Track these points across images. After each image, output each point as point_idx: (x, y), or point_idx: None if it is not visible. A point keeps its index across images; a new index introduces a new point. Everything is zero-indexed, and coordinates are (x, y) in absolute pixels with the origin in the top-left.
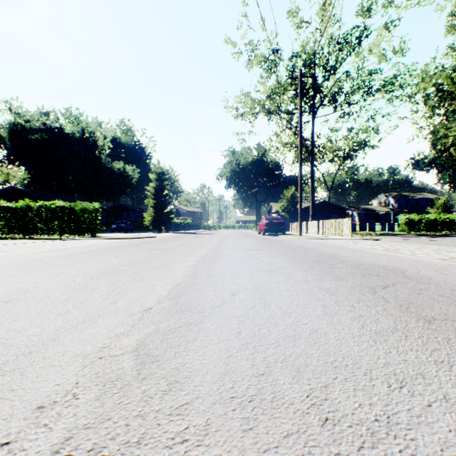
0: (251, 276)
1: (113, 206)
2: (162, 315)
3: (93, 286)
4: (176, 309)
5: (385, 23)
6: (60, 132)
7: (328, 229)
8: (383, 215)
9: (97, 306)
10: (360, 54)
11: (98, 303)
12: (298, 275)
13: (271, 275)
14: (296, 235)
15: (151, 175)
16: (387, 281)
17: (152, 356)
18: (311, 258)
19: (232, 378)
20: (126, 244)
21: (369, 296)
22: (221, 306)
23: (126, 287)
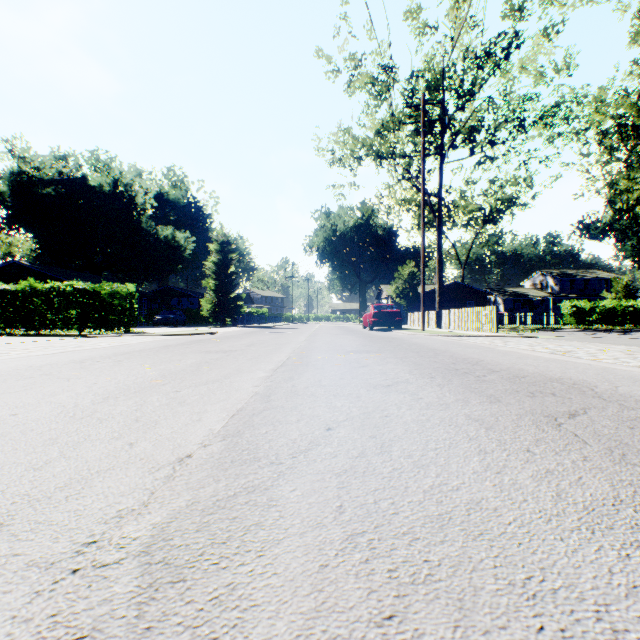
0: (357, 395)
1: (158, 290)
2: (207, 471)
3: (104, 413)
4: (232, 458)
5: (544, 29)
6: (83, 185)
7: (462, 321)
8: (539, 302)
9: (101, 451)
10: (508, 73)
11: (104, 445)
12: (430, 393)
13: (387, 393)
14: (417, 330)
15: (211, 245)
16: (573, 404)
17: (173, 567)
18: (445, 366)
19: (329, 630)
20: (172, 343)
21: (552, 433)
22: (308, 451)
23: (156, 415)
